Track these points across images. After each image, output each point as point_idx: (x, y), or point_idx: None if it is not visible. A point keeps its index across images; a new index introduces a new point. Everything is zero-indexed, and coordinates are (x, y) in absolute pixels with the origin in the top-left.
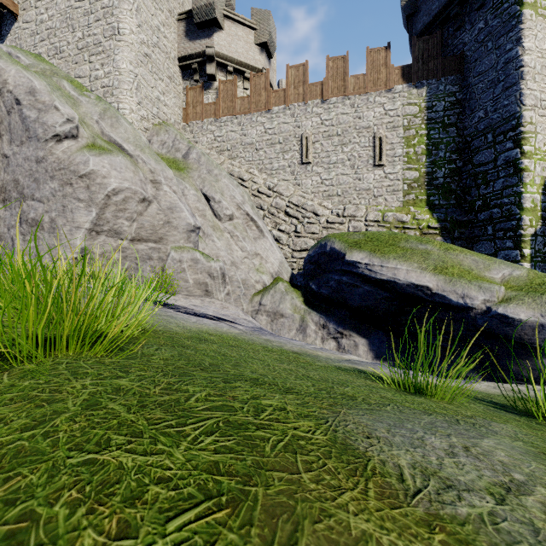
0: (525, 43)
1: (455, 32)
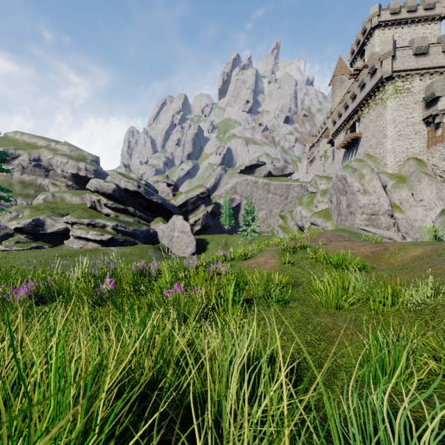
0: None
1: None
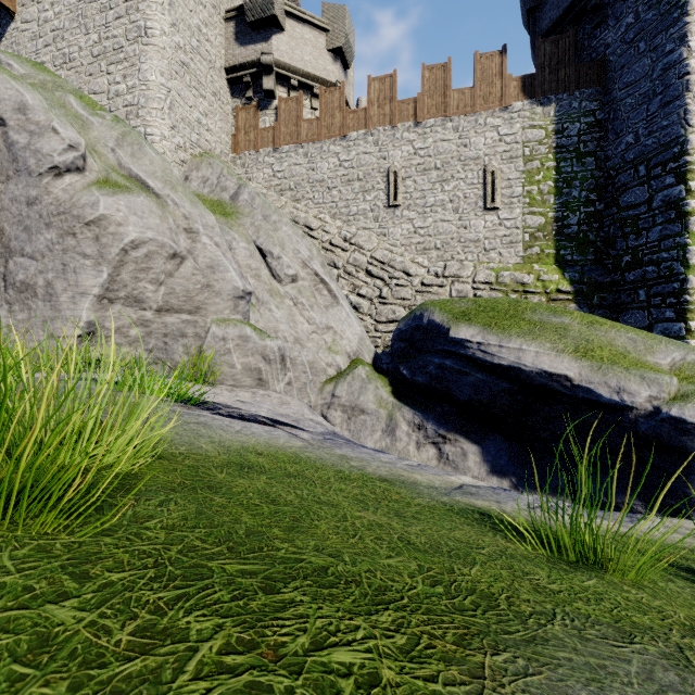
0: (691, 42)
1: (594, 31)
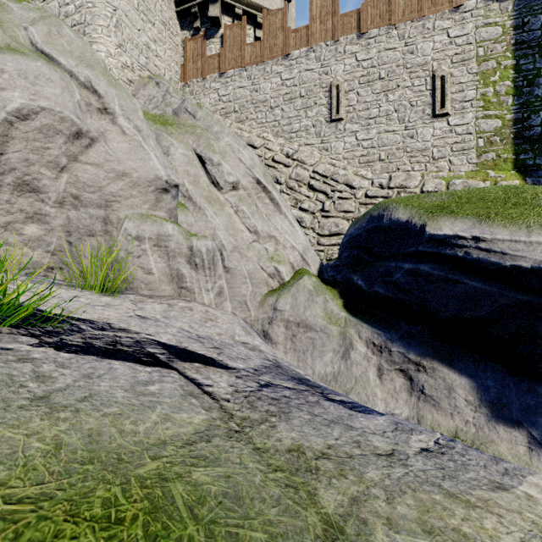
0: None
1: None
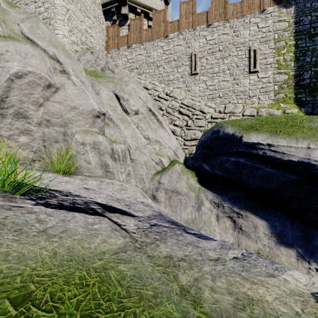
0: None
1: None
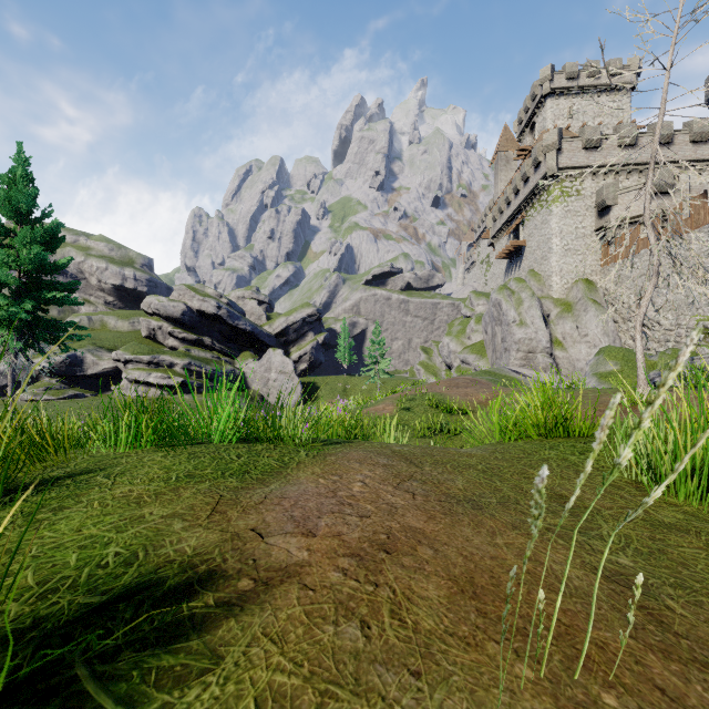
0: None
1: None
